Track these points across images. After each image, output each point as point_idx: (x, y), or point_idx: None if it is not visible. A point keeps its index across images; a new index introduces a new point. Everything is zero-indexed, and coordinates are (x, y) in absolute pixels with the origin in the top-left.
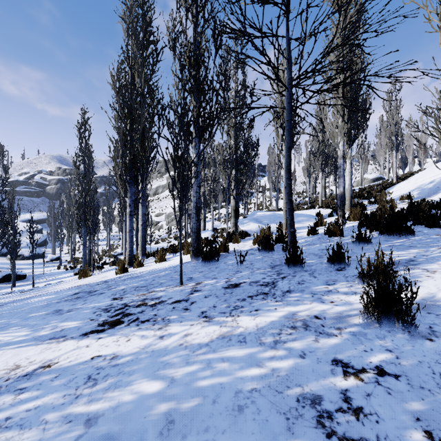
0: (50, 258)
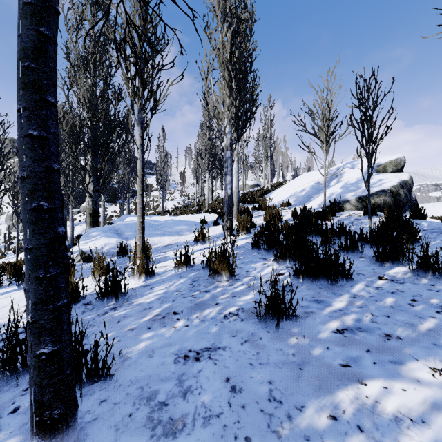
0: None
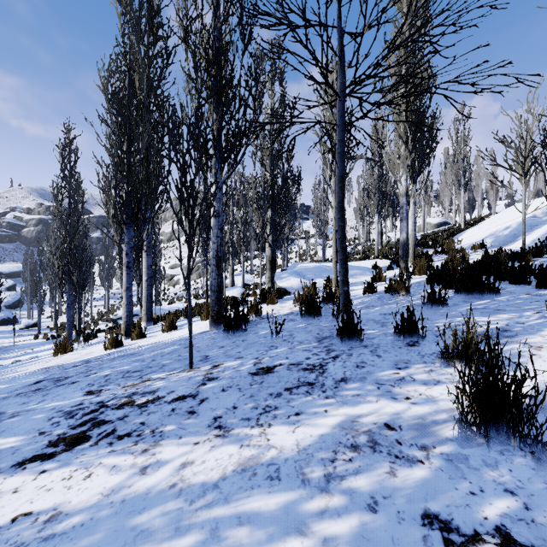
0: (25, 323)
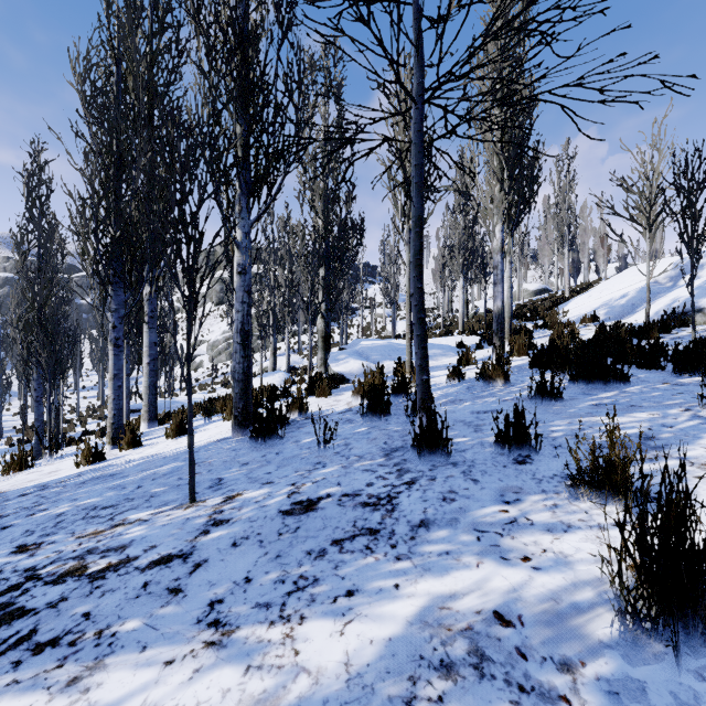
0: None
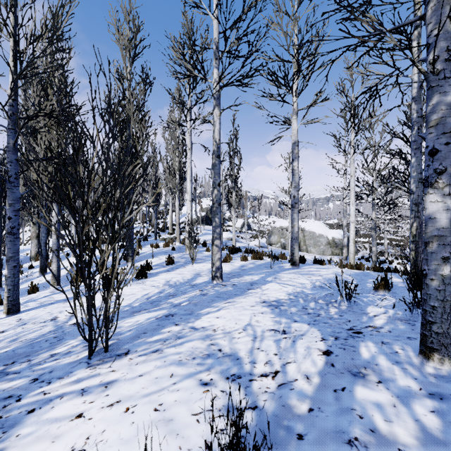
0: None
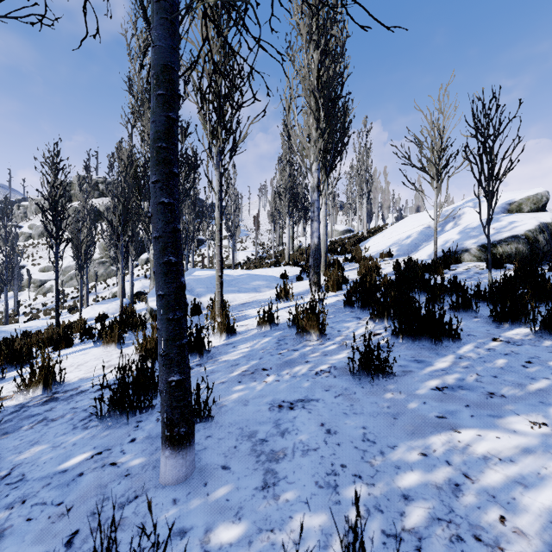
0: None
